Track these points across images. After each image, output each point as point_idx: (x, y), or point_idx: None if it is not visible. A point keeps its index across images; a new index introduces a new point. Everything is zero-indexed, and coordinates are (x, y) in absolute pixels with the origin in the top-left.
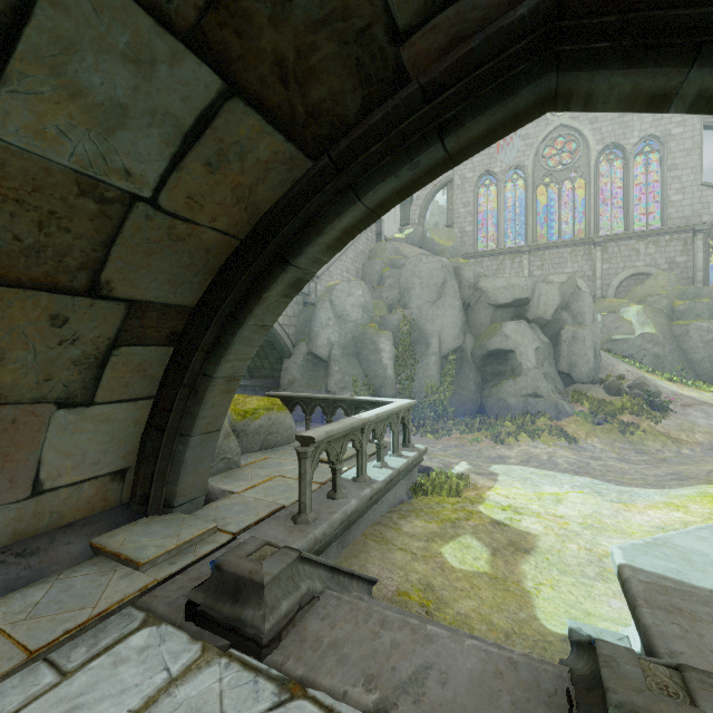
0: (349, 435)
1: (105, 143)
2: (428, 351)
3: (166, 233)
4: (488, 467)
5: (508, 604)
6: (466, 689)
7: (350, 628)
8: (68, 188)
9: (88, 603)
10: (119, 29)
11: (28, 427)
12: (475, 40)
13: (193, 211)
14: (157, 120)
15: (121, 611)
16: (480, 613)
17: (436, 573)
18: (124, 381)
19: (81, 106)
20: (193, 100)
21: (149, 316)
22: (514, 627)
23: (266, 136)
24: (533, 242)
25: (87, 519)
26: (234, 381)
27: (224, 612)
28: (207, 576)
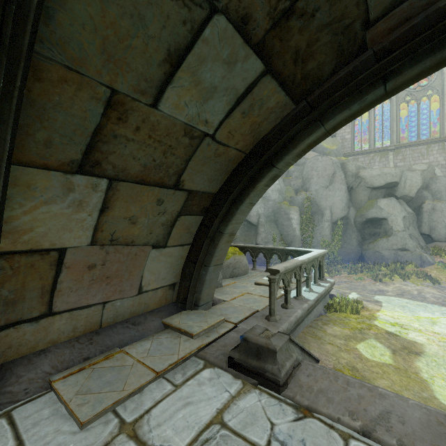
0: (294, 270)
1: (201, 107)
2: (323, 219)
3: (213, 153)
4: (372, 297)
5: (412, 386)
6: (420, 428)
7: (327, 383)
8: (180, 133)
9: (174, 352)
10: (226, 48)
11: (140, 257)
12: (417, 19)
13: (229, 139)
14: (227, 92)
15: (190, 358)
16: (394, 389)
17: (356, 360)
18: (179, 235)
19: (198, 90)
20: (247, 79)
21: (195, 199)
22: (420, 401)
23: (276, 94)
24: (396, 142)
25: (158, 309)
26: (232, 236)
27: (253, 364)
28: (230, 345)
